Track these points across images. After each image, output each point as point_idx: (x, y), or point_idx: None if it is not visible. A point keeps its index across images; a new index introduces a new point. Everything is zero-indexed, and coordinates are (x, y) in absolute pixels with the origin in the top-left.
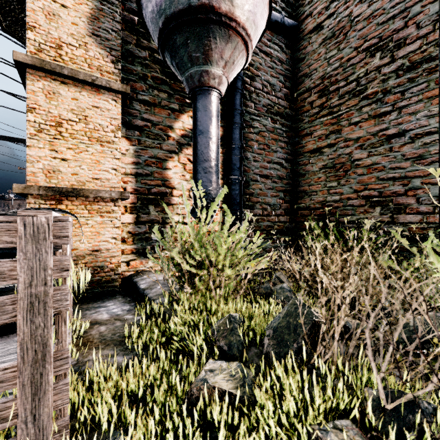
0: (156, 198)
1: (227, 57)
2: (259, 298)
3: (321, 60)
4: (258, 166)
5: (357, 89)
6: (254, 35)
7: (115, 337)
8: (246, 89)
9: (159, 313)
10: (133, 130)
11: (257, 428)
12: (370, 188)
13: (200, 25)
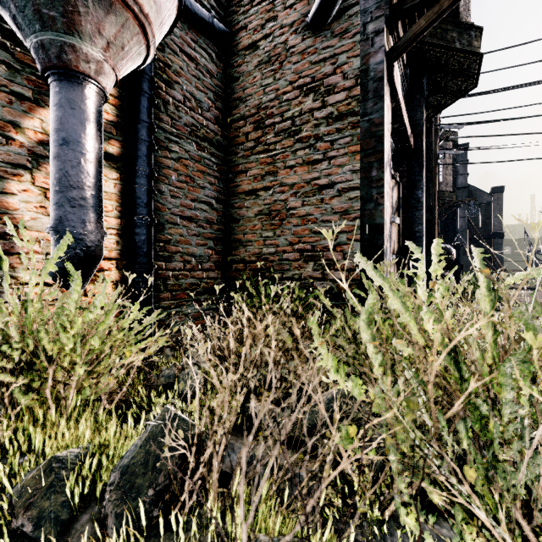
0: None
1: (109, 35)
2: (154, 395)
3: (257, 85)
4: (178, 204)
5: (293, 129)
6: (157, 19)
7: None
8: (159, 96)
9: None
10: None
11: None
12: (305, 241)
13: None
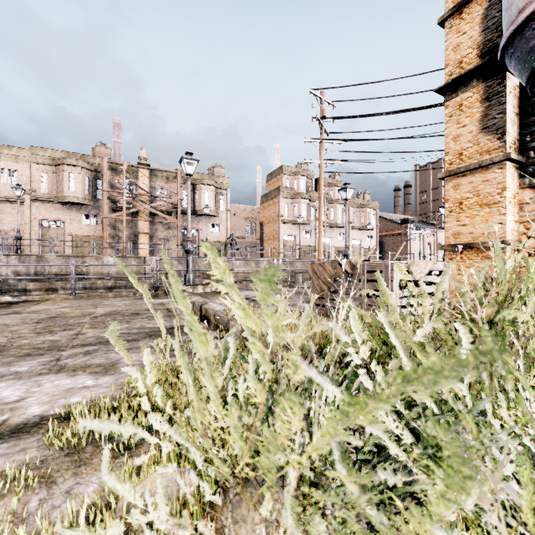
0: None
1: None
2: None
3: None
4: None
5: None
6: None
7: None
8: None
9: None
10: None
11: None
12: None
13: None
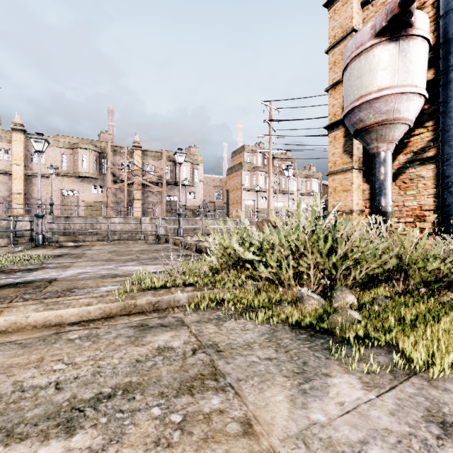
0: None
1: (374, 137)
2: None
3: None
4: None
5: None
6: (389, 114)
7: None
8: None
9: None
10: (369, 177)
11: None
12: None
13: (358, 136)
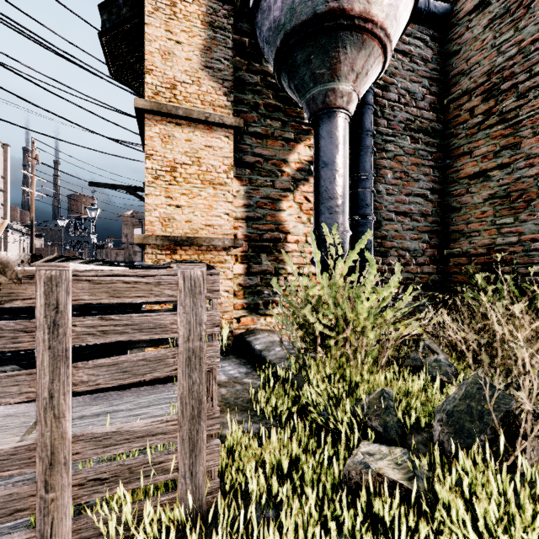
0: (268, 245)
1: (359, 68)
2: (406, 372)
3: (486, 48)
4: (393, 201)
5: None
6: (395, 34)
7: (238, 401)
8: (377, 103)
9: (283, 379)
10: (243, 168)
11: (438, 534)
12: None
13: (327, 34)
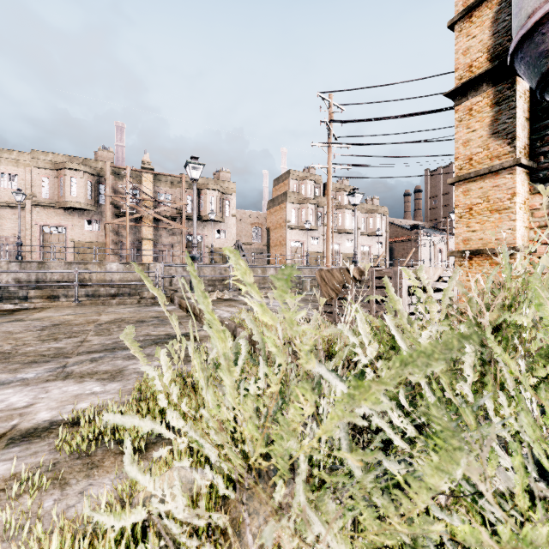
0: None
1: None
2: None
3: None
4: None
5: None
6: None
7: None
8: None
9: None
10: (547, 182)
11: None
12: None
13: None
